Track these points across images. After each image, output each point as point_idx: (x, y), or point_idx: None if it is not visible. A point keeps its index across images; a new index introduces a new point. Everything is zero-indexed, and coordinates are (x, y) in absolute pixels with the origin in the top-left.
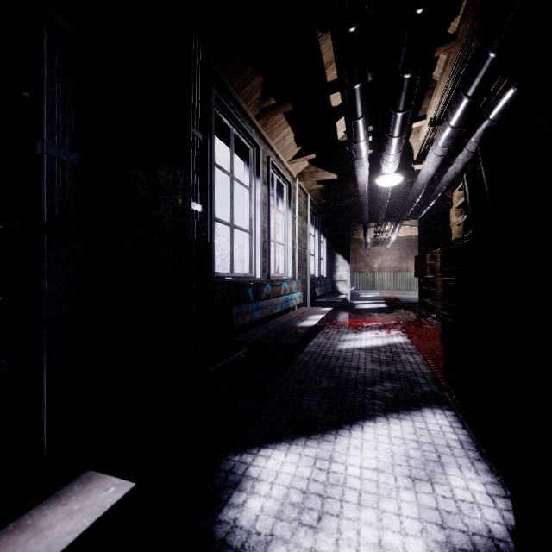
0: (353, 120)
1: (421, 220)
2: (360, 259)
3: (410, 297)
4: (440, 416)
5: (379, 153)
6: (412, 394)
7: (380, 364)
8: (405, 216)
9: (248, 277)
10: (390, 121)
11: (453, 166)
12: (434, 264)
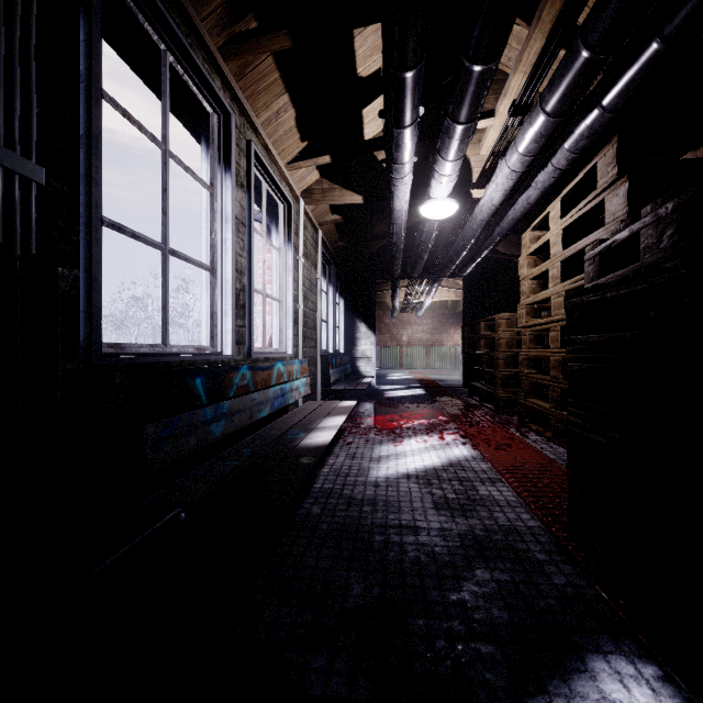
0: (400, 70)
1: (466, 278)
2: (386, 329)
3: (448, 378)
4: (639, 689)
5: (425, 169)
6: (543, 604)
7: (452, 513)
8: (448, 272)
9: (206, 353)
10: (459, 86)
11: (526, 193)
12: (493, 335)
